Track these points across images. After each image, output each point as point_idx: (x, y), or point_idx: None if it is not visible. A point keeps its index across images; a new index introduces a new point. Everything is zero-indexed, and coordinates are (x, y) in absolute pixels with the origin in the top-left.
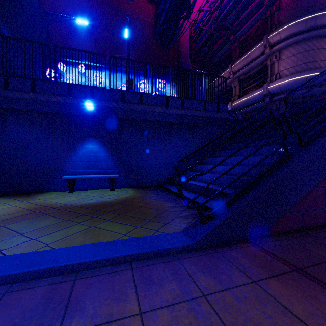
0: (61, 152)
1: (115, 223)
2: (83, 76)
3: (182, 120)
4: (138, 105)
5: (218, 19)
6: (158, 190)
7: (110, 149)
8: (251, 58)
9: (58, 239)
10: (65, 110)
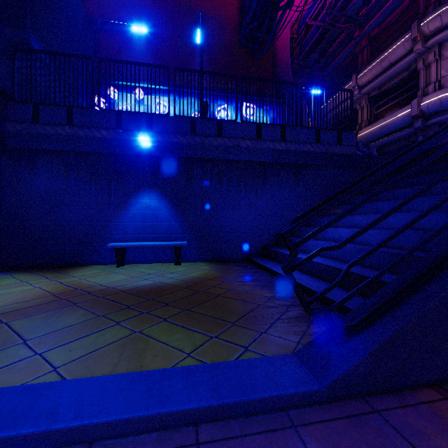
0: (107, 208)
1: (175, 327)
2: (140, 104)
3: (282, 160)
4: (216, 139)
5: (335, 6)
6: (245, 266)
7: (175, 204)
8: (389, 61)
9: (76, 357)
10: (113, 149)
